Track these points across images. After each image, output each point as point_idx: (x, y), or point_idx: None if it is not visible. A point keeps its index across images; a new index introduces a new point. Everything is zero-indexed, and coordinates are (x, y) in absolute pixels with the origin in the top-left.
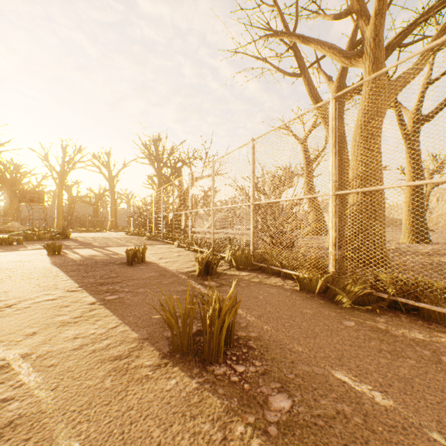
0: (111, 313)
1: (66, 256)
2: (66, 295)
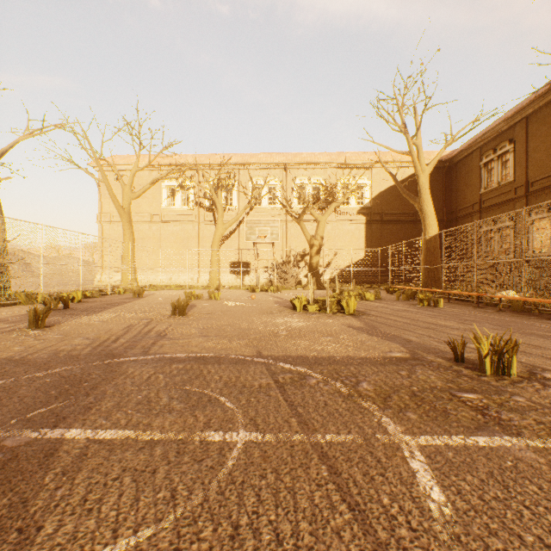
0: (137, 300)
1: (46, 322)
2: (136, 302)
